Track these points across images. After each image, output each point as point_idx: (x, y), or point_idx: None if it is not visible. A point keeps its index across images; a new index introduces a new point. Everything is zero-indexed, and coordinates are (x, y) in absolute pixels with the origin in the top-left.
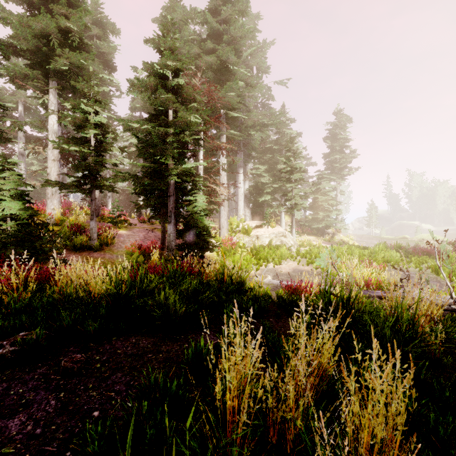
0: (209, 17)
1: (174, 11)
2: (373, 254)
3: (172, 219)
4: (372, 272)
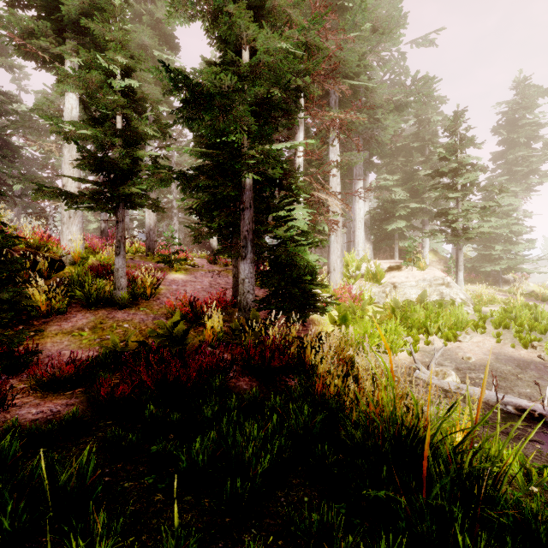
0: None
1: None
2: None
3: (247, 252)
4: None
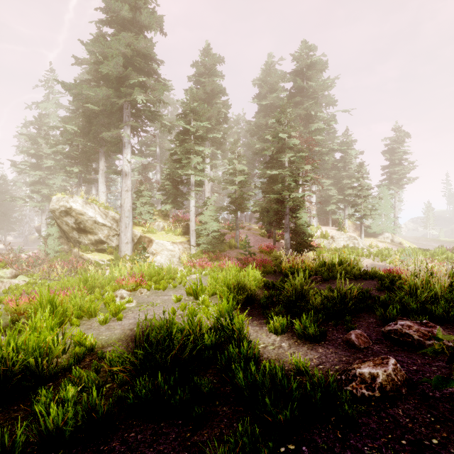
0: (299, 81)
1: (269, 75)
2: (434, 255)
3: (288, 230)
4: (434, 267)
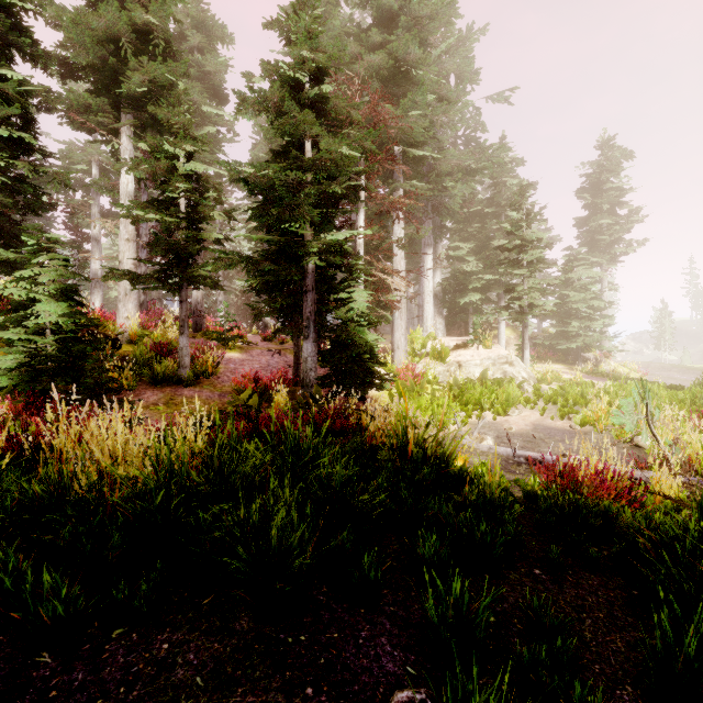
0: None
1: None
2: (701, 400)
3: (310, 332)
4: None
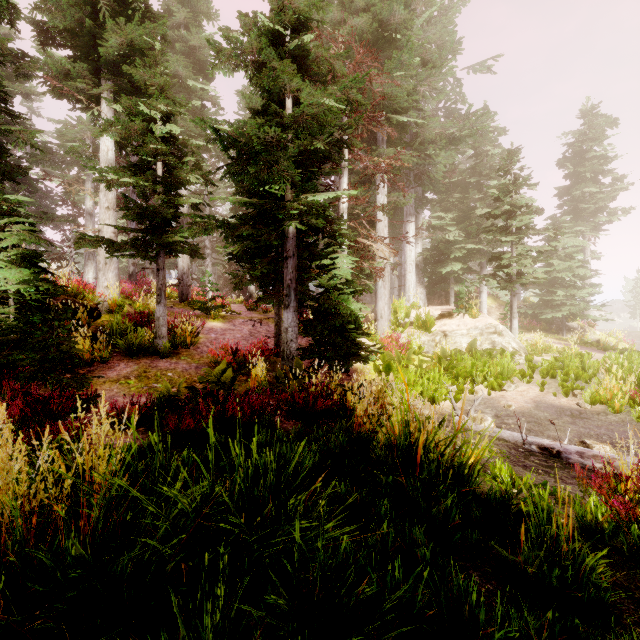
0: None
1: None
2: None
3: (290, 301)
4: None
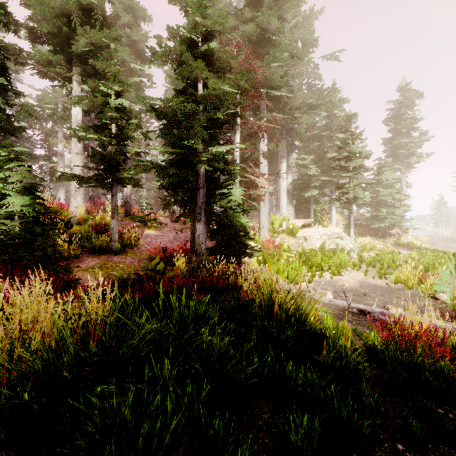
0: None
1: None
2: None
3: (201, 217)
4: None
